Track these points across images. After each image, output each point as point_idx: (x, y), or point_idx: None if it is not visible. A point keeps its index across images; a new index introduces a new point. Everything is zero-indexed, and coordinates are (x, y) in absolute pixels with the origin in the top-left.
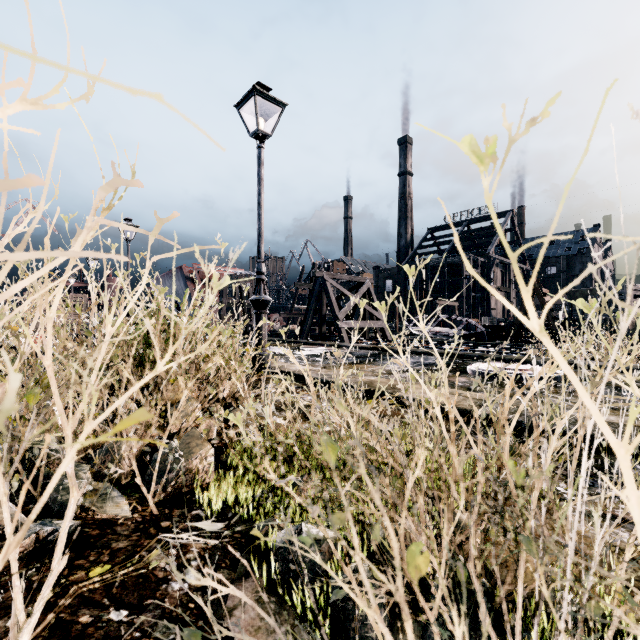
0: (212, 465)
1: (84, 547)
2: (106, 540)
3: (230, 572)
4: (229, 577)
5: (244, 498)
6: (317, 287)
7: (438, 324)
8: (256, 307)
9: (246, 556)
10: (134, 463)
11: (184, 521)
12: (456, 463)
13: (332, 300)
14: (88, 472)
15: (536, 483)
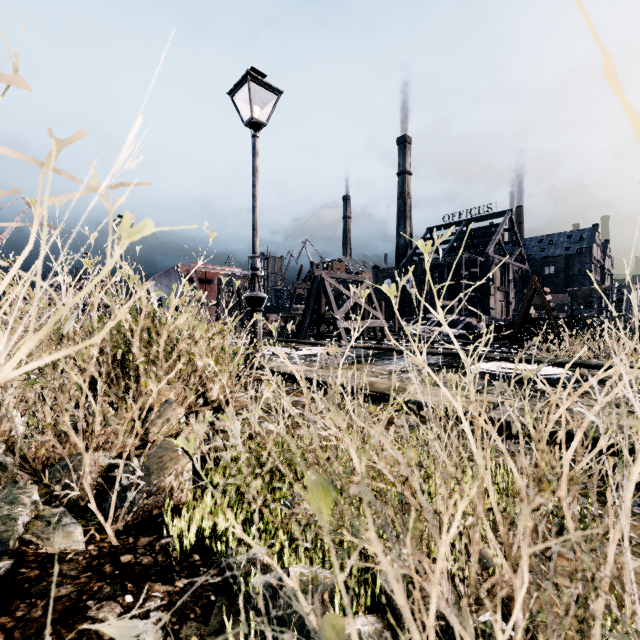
0: (186, 484)
1: (13, 597)
2: (45, 585)
3: (200, 626)
4: (198, 633)
5: (222, 526)
6: (315, 286)
7: (438, 324)
8: (250, 304)
9: (222, 601)
10: (87, 485)
11: (150, 554)
12: (492, 497)
13: (331, 299)
14: (35, 494)
15: (611, 531)
